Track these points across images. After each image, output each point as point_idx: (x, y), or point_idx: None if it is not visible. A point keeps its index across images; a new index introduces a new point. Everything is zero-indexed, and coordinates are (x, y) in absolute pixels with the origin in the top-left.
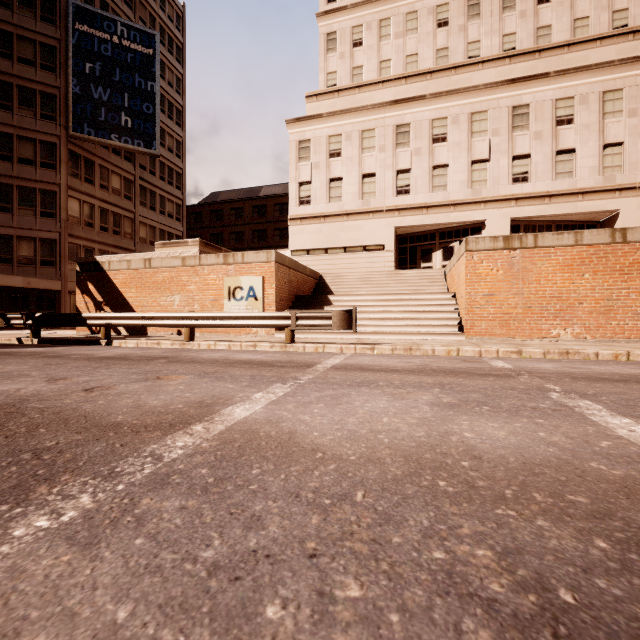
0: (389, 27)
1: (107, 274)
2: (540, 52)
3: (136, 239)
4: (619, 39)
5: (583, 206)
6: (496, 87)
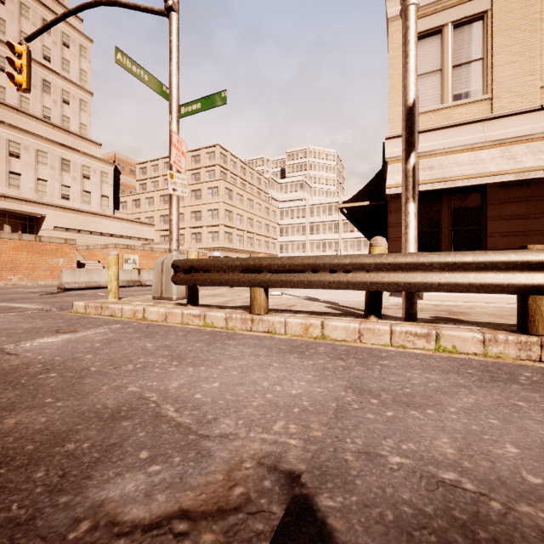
0: None
1: None
2: None
3: None
4: (46, 124)
5: (26, 208)
6: None
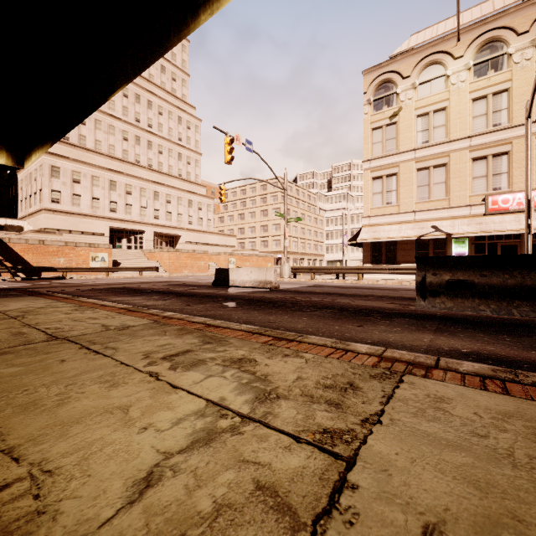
0: (101, 125)
1: (8, 244)
2: (161, 173)
3: None
4: (181, 180)
5: (173, 232)
6: (150, 182)
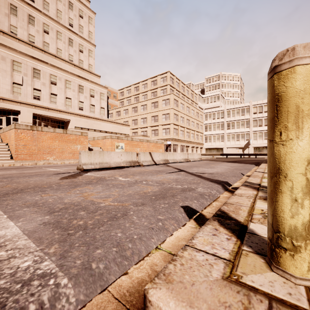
0: None
1: None
2: (45, 52)
3: None
4: (71, 64)
5: (60, 115)
6: (26, 56)
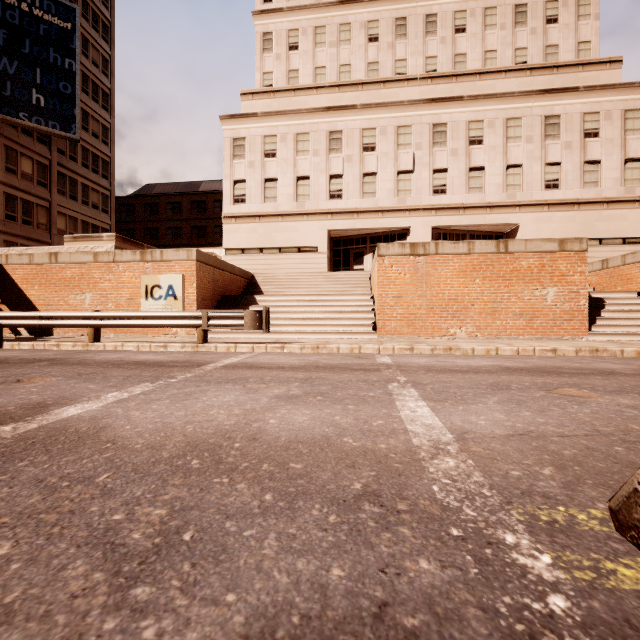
0: (324, 35)
1: (4, 269)
2: (457, 77)
3: (52, 230)
4: (520, 74)
5: (491, 218)
6: (419, 104)
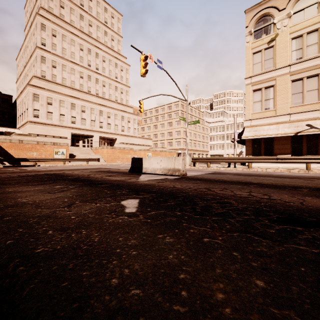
0: (66, 68)
1: None
2: (104, 99)
3: None
4: (117, 103)
5: (112, 136)
6: (97, 104)
